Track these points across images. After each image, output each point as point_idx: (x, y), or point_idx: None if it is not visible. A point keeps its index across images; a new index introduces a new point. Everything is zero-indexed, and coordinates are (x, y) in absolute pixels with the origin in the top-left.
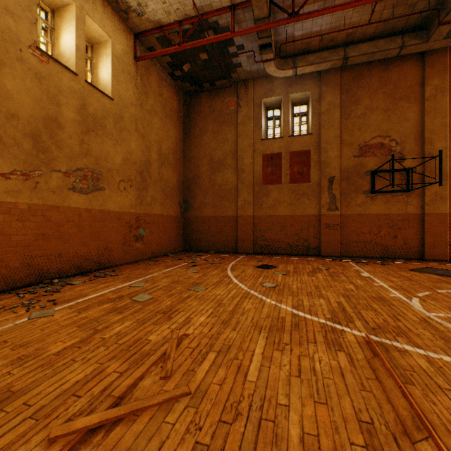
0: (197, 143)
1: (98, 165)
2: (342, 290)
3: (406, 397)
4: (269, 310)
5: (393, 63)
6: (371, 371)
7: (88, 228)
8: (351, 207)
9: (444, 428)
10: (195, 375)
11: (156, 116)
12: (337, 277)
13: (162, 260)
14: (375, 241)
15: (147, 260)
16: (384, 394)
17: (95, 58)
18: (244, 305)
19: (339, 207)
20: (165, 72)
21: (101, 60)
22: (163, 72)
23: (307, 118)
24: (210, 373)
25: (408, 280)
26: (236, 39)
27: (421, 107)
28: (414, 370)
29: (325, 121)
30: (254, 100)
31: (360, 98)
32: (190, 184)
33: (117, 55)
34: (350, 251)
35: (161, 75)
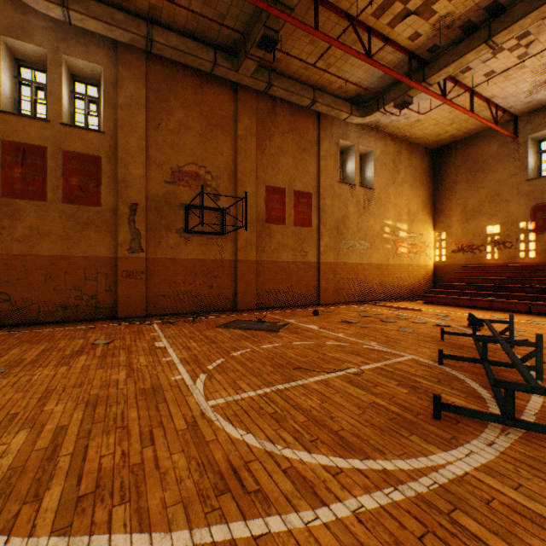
0: None
1: None
2: (97, 389)
3: None
4: None
5: (209, 83)
6: None
7: None
8: (162, 249)
9: None
10: None
11: None
12: (113, 357)
13: None
14: (191, 292)
15: None
16: None
17: None
18: None
19: (146, 248)
20: None
21: None
22: None
23: (100, 108)
24: None
25: (210, 342)
26: None
27: (235, 144)
28: None
29: (126, 121)
30: None
31: (173, 107)
32: None
33: None
34: (161, 307)
35: None
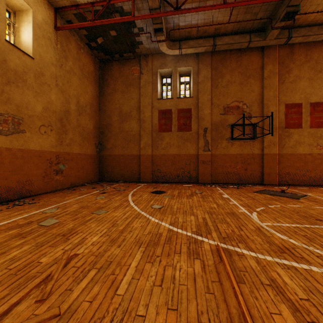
0: (110, 99)
1: (19, 112)
2: (208, 208)
3: (237, 297)
4: (152, 227)
5: (245, 52)
6: (216, 275)
7: (8, 164)
8: (218, 149)
9: (261, 321)
10: (71, 294)
11: (74, 76)
12: (206, 198)
13: (79, 189)
14: (234, 172)
15: (66, 189)
16: (222, 294)
17: (17, 23)
18: (133, 224)
19: (210, 149)
20: (83, 42)
21: (23, 25)
22: (81, 42)
23: (190, 86)
24: (85, 291)
25: (252, 199)
26: (137, 23)
27: (261, 83)
28: (246, 270)
29: (202, 88)
30: (152, 70)
31: (224, 74)
32: (104, 130)
33: (38, 23)
34: (218, 179)
35: (79, 44)
